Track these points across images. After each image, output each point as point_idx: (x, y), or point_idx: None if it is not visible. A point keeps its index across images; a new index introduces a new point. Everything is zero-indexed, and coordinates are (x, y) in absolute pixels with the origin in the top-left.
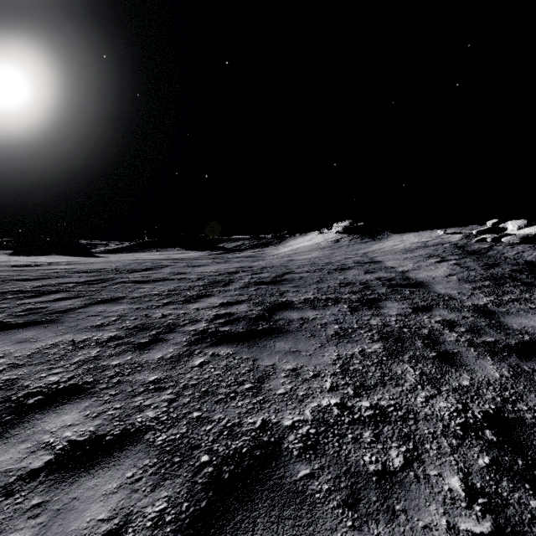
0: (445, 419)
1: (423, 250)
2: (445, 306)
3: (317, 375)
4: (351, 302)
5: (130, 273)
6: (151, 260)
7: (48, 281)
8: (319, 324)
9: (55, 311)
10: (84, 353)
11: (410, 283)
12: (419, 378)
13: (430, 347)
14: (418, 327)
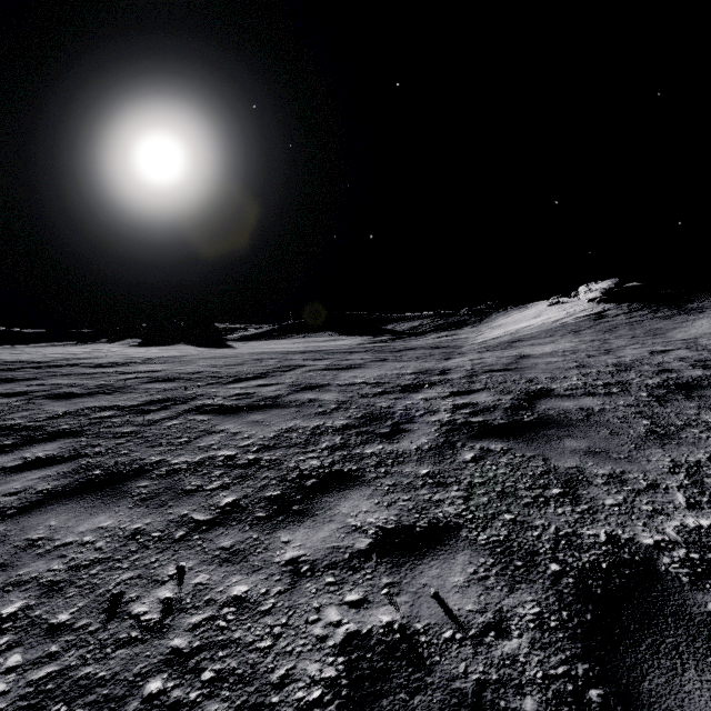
0: None
1: None
2: None
3: None
4: None
5: (227, 384)
6: (282, 353)
7: (86, 402)
8: None
9: None
10: None
11: None
12: None
13: None
14: None
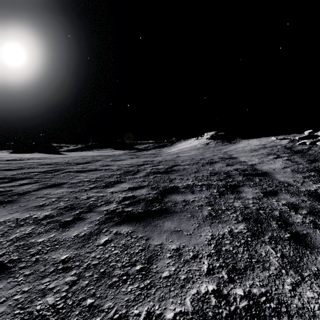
0: (317, 314)
1: (263, 150)
2: (286, 191)
3: (196, 256)
4: (219, 188)
5: (75, 165)
6: (91, 156)
7: (21, 171)
8: (197, 206)
9: (16, 193)
10: (21, 230)
11: (258, 173)
12: (281, 261)
13: (283, 228)
14: (270, 209)
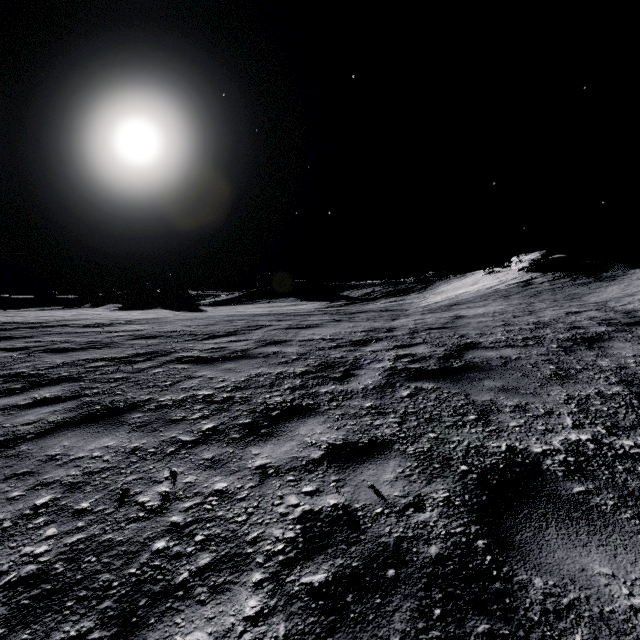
0: None
1: None
2: None
3: None
4: None
5: (202, 340)
6: (249, 315)
7: (80, 355)
8: None
9: None
10: None
11: None
12: None
13: None
14: None
